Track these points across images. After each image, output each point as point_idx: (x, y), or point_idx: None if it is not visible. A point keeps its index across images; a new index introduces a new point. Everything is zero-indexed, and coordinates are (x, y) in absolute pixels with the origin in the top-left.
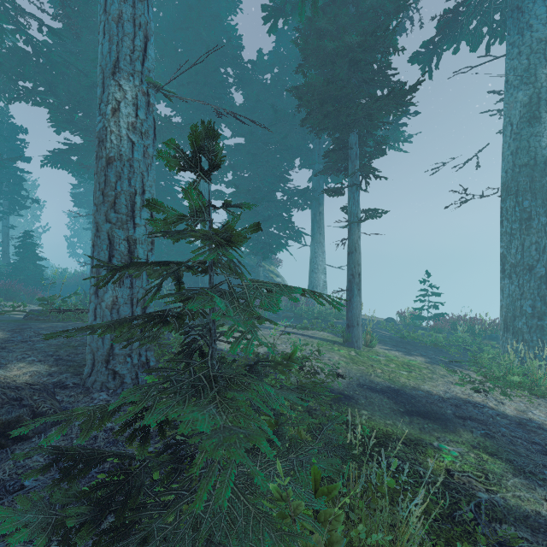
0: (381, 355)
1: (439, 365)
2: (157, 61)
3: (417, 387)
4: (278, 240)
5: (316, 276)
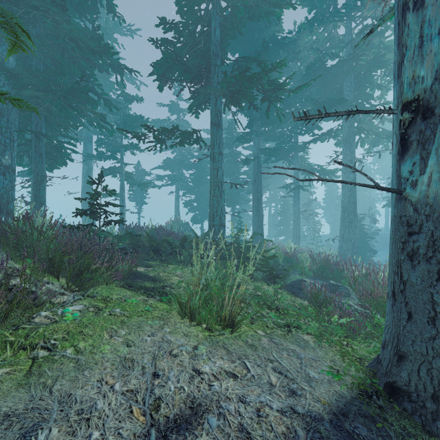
0: None
1: None
2: None
3: None
4: None
5: None
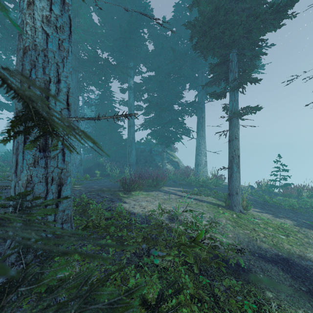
0: (257, 219)
1: (307, 228)
2: (101, 27)
3: (303, 256)
4: (175, 135)
5: (200, 158)
